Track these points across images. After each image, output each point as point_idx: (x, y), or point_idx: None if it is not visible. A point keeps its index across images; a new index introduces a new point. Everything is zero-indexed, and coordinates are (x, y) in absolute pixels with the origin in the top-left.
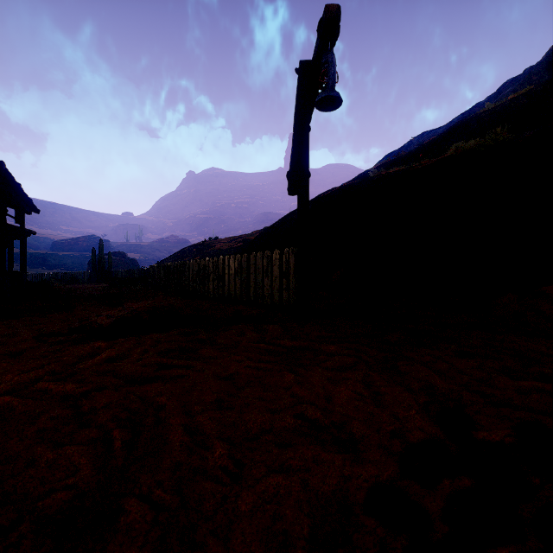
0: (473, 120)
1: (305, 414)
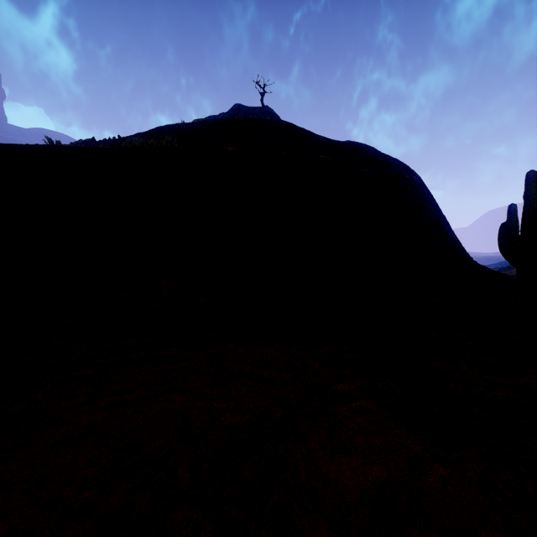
0: (168, 128)
1: None
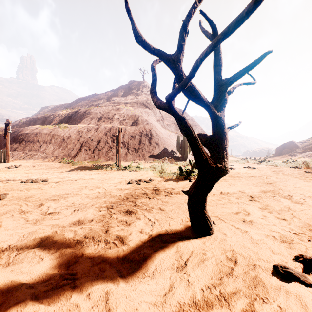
0: (80, 112)
1: (2, 165)
